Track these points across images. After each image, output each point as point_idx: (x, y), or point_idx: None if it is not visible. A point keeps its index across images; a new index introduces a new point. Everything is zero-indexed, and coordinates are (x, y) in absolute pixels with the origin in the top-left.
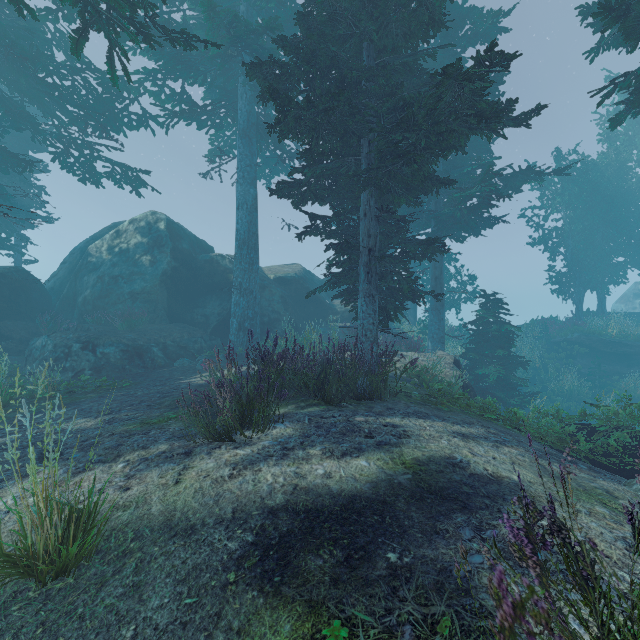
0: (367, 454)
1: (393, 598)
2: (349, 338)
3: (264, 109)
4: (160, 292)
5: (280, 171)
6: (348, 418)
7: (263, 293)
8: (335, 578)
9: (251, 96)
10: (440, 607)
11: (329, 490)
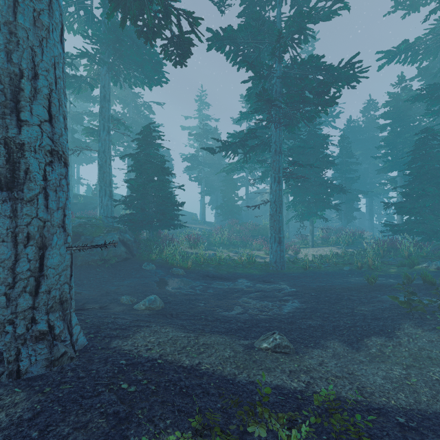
0: None
1: None
2: None
3: None
4: None
5: None
6: None
7: None
8: None
9: None
10: None
11: None
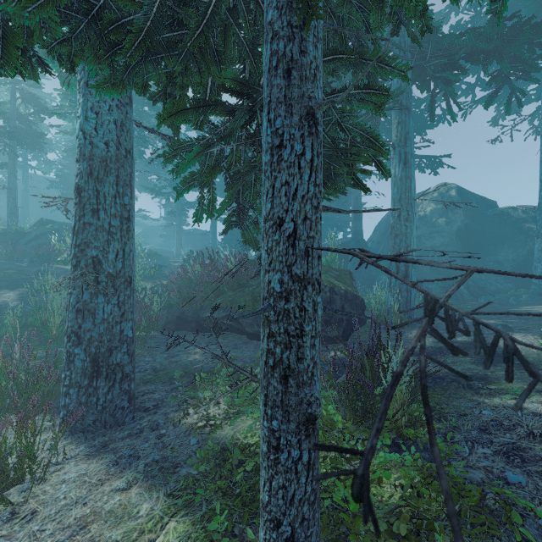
0: None
1: None
2: None
3: None
4: (455, 244)
5: None
6: None
7: None
8: None
9: None
10: None
11: None
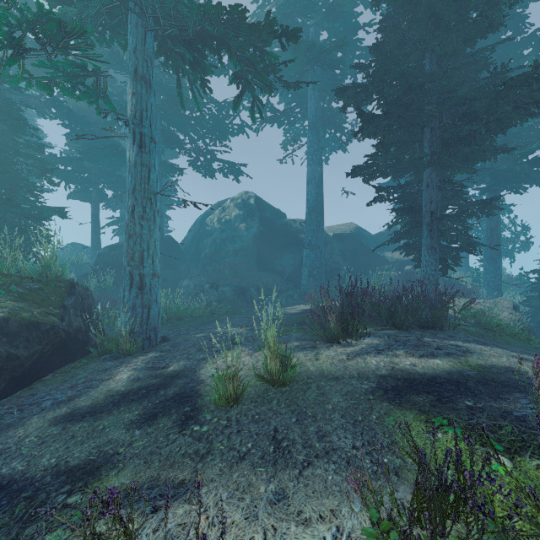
0: (439, 357)
1: (472, 415)
2: (401, 284)
3: (328, 104)
4: (252, 249)
5: (337, 148)
6: (418, 337)
7: (325, 248)
8: (433, 405)
9: (318, 96)
10: (504, 422)
11: (416, 371)
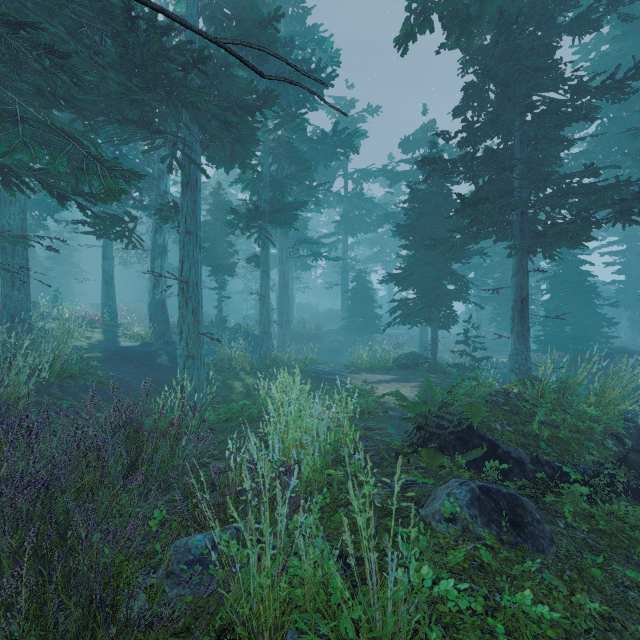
0: None
1: None
2: None
3: None
4: None
5: None
6: None
7: None
8: None
9: None
10: None
11: None
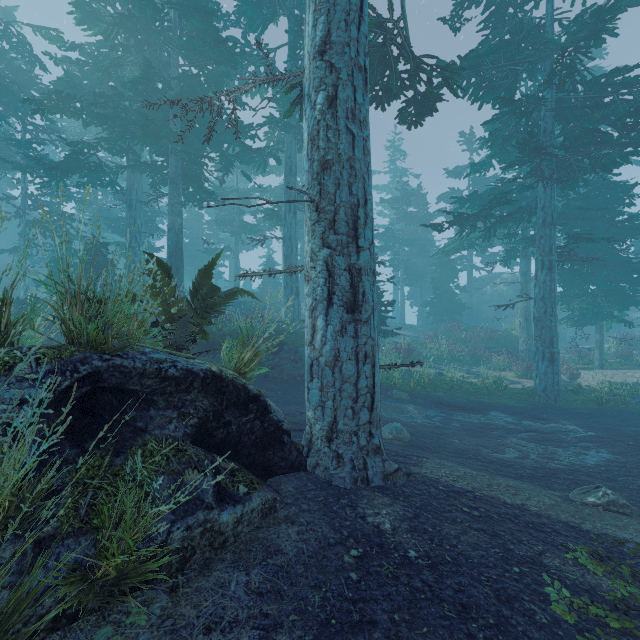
0: None
1: None
2: None
3: None
4: None
5: None
6: None
7: None
8: None
9: None
10: None
11: None
